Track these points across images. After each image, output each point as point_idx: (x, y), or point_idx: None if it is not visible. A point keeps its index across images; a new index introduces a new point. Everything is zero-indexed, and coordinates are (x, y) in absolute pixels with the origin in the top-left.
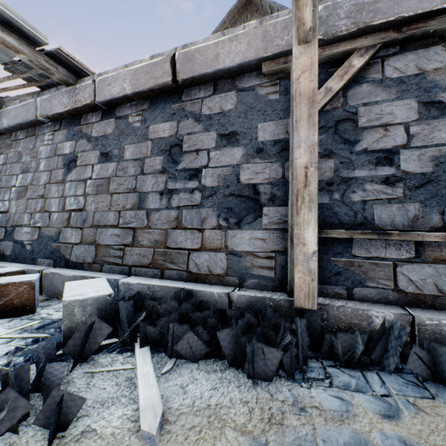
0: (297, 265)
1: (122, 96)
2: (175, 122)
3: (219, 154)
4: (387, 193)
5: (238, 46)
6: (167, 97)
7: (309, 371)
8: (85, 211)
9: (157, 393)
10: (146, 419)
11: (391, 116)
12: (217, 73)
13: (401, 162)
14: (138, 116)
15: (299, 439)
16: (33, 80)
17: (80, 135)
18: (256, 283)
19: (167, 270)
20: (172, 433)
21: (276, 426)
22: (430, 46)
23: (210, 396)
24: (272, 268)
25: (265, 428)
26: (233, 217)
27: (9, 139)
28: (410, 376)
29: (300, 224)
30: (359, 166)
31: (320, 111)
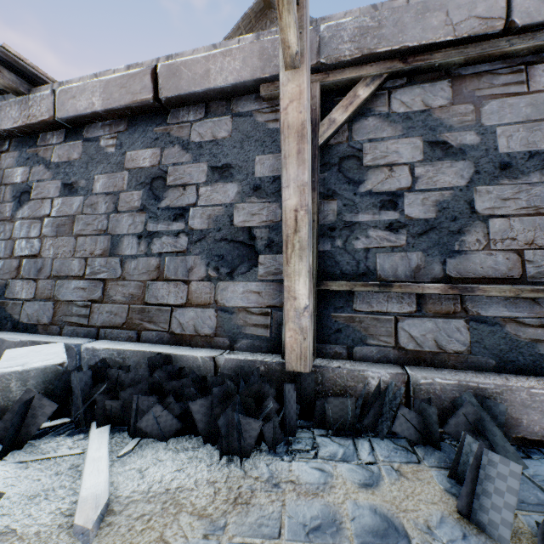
0: (288, 322)
1: (90, 113)
2: (158, 149)
3: (210, 190)
4: (391, 240)
5: (232, 63)
6: (149, 118)
7: (295, 442)
8: (41, 258)
9: (106, 480)
10: (84, 511)
11: (397, 155)
12: (209, 93)
13: (405, 207)
14: (112, 139)
15: (263, 518)
16: None
17: (36, 159)
18: (249, 345)
19: (145, 331)
20: (114, 525)
21: (241, 506)
22: (436, 80)
23: (172, 478)
24: (268, 326)
25: (227, 510)
26: (224, 267)
27: None
28: (403, 441)
29: (290, 274)
30: (363, 210)
31: (324, 146)
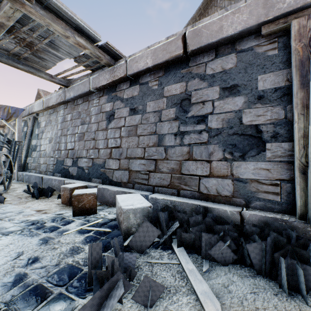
0: None
1: (145, 69)
2: (184, 82)
3: (222, 103)
4: None
5: (240, 16)
6: (177, 65)
7: None
8: (121, 148)
9: (208, 289)
10: (210, 310)
11: None
12: (220, 41)
13: None
14: (155, 81)
15: None
16: (89, 66)
17: (116, 98)
18: (261, 205)
19: (182, 190)
20: None
21: None
22: None
23: (253, 299)
24: (278, 194)
25: None
26: (237, 151)
27: (73, 105)
28: None
29: None
30: None
31: None
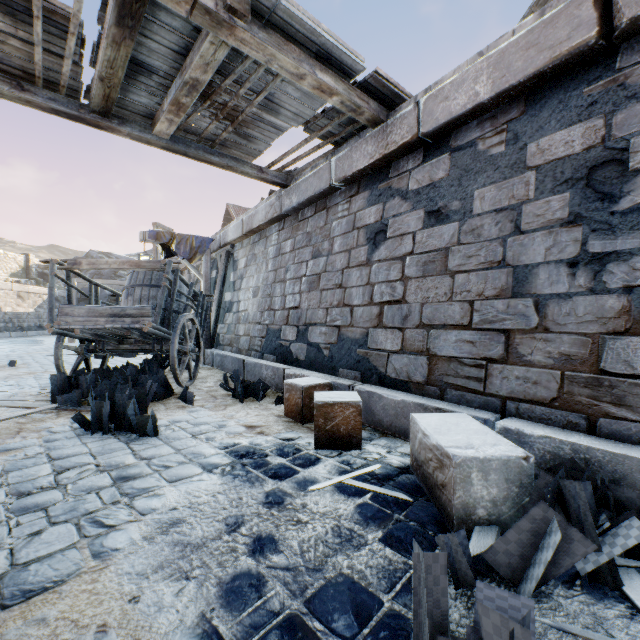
0: None
1: (469, 109)
2: (597, 118)
3: None
4: None
5: None
6: (569, 79)
7: None
8: (405, 303)
9: None
10: None
11: None
12: None
13: None
14: (497, 135)
15: None
16: (330, 135)
17: (389, 193)
18: None
19: (605, 419)
20: None
21: None
22: None
23: None
24: None
25: None
26: None
27: (295, 220)
28: None
29: None
30: None
31: None
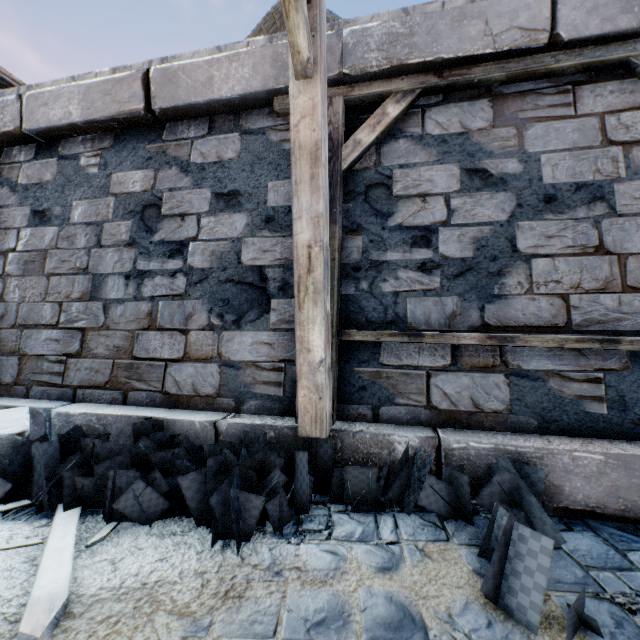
0: (302, 379)
1: (67, 124)
2: (151, 170)
3: (213, 221)
4: (423, 283)
5: (240, 69)
6: (141, 133)
7: (307, 521)
8: (3, 302)
9: (67, 575)
10: (34, 616)
11: (431, 184)
12: (212, 105)
13: (439, 244)
14: (95, 158)
15: (257, 613)
16: None
17: None
18: (258, 406)
19: (133, 392)
20: (71, 631)
21: (232, 600)
22: (476, 99)
23: (151, 570)
24: (281, 384)
25: (215, 606)
26: (230, 313)
27: None
28: (432, 515)
29: (303, 322)
30: (392, 247)
31: (349, 171)
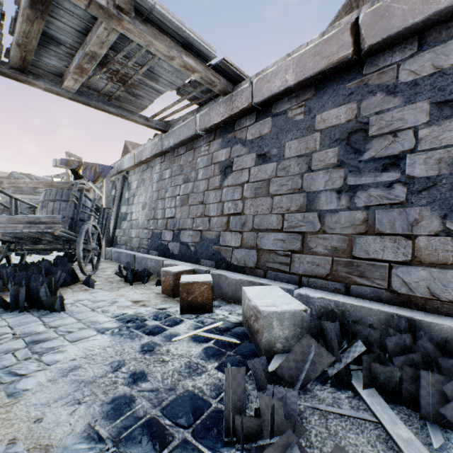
0: None
1: (282, 90)
2: (353, 103)
3: (436, 130)
4: None
5: None
6: (339, 77)
7: None
8: (243, 215)
9: None
10: None
11: None
12: (431, 18)
13: None
14: (299, 108)
15: None
16: (195, 98)
17: (234, 141)
18: None
19: (354, 285)
20: None
21: None
22: None
23: None
24: None
25: None
26: None
27: (172, 156)
28: None
29: None
30: None
31: None
